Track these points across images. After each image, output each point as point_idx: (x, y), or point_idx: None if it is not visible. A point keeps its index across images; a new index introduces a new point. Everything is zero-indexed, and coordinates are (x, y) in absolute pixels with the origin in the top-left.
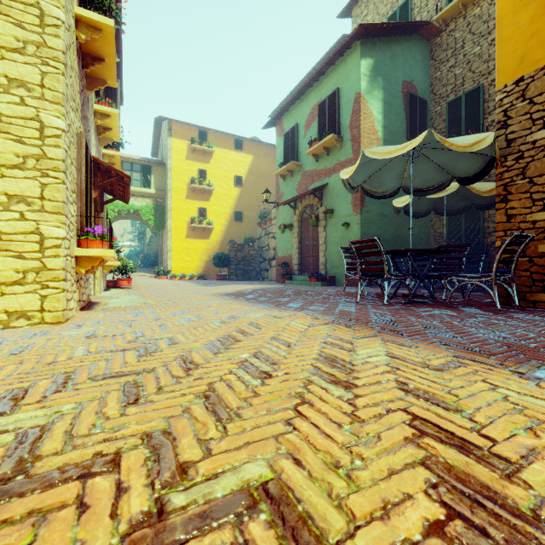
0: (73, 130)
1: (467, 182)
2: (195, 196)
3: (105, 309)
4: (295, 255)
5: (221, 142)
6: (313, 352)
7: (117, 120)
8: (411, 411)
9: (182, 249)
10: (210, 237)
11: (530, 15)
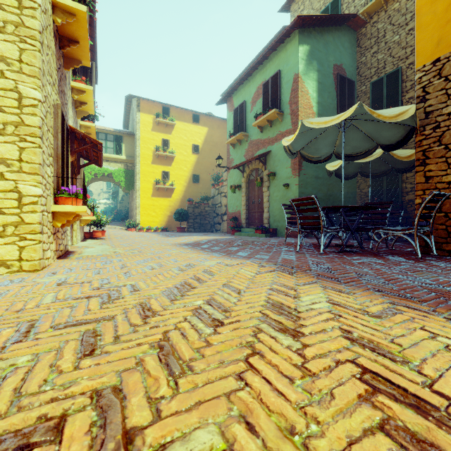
0: (50, 102)
1: (390, 149)
2: (159, 161)
3: (79, 258)
4: (243, 211)
5: (181, 116)
6: (261, 299)
7: (91, 95)
8: (360, 363)
9: (148, 205)
10: (172, 196)
11: (445, 5)
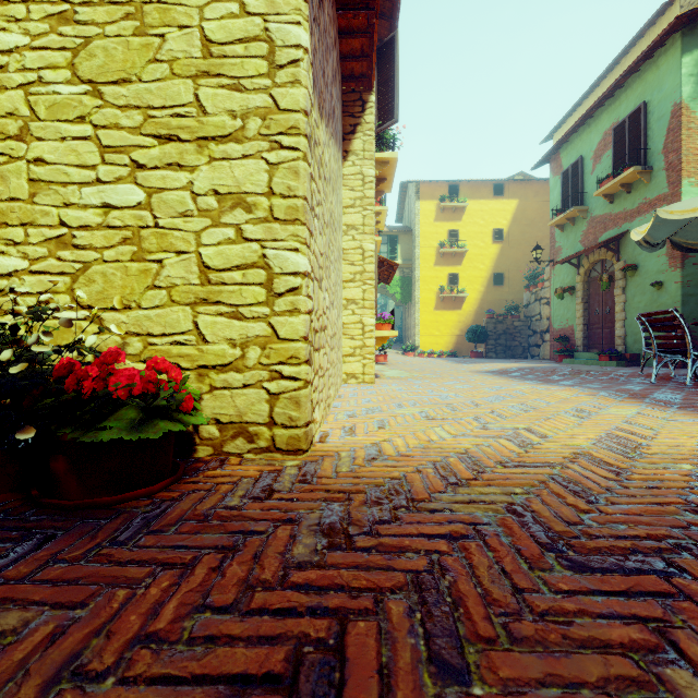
0: None
1: None
2: (444, 261)
3: (388, 378)
4: (577, 327)
5: (476, 192)
6: (567, 407)
7: (385, 215)
8: (618, 427)
9: (430, 322)
10: (462, 307)
11: None
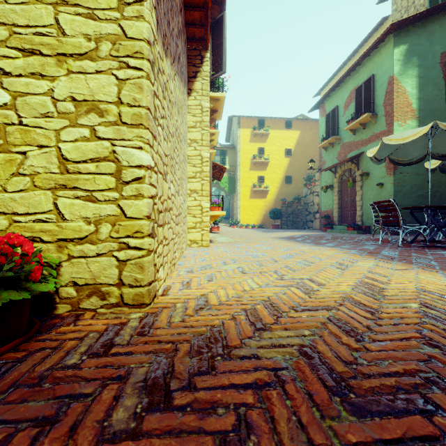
0: None
1: None
2: (256, 168)
3: (219, 242)
4: (335, 210)
5: (275, 125)
6: (333, 262)
7: (217, 135)
8: (365, 275)
9: (247, 206)
10: (267, 197)
11: None
